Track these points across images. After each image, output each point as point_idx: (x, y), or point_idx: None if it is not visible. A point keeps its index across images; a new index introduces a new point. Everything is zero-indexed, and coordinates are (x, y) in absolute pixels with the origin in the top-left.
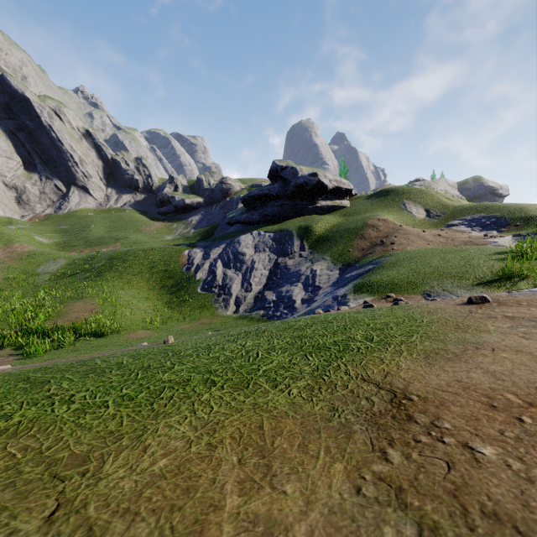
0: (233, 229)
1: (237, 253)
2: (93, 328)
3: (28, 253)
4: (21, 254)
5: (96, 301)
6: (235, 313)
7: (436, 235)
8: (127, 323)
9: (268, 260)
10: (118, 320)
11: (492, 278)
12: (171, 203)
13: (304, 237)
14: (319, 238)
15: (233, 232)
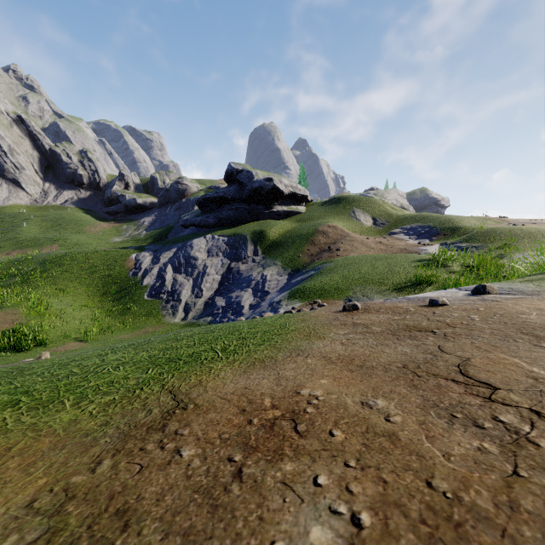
0: (187, 232)
1: (189, 258)
2: (12, 342)
3: None
4: None
5: (19, 311)
6: (183, 320)
7: (378, 242)
8: (57, 334)
9: (221, 265)
10: (46, 331)
11: (406, 284)
12: (121, 202)
13: (258, 241)
14: (272, 243)
15: (186, 236)
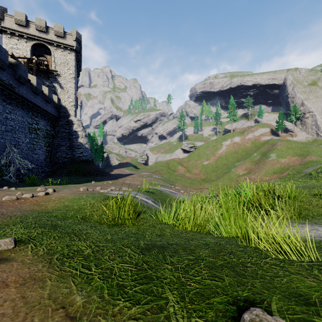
0: None
1: None
2: None
3: (308, 162)
4: (304, 162)
5: None
6: None
7: None
8: None
9: None
10: None
11: None
12: None
13: None
14: None
15: None
